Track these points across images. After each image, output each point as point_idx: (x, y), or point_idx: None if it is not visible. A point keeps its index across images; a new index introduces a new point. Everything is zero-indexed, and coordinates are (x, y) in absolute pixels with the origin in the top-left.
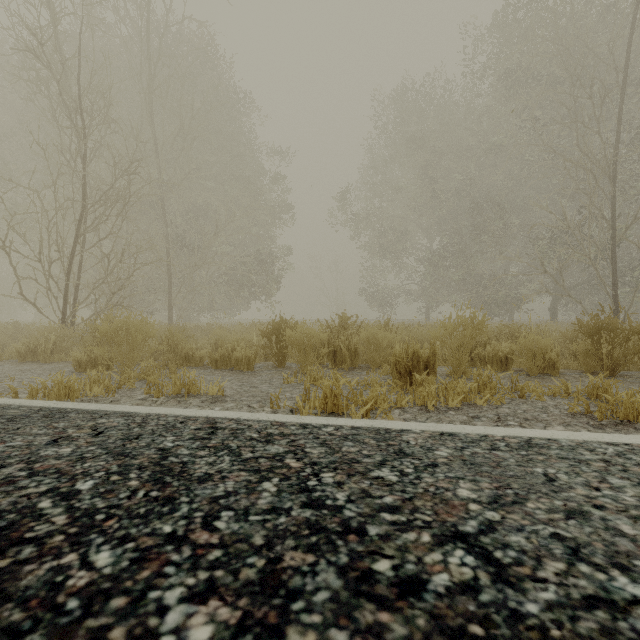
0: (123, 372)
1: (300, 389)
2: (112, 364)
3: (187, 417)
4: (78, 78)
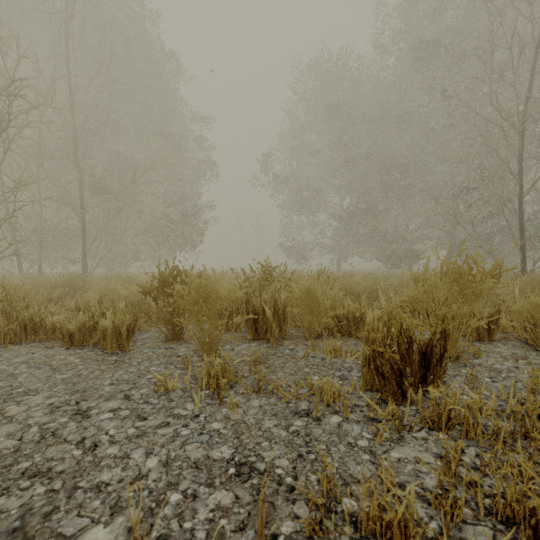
0: None
1: (179, 420)
2: None
3: None
4: None
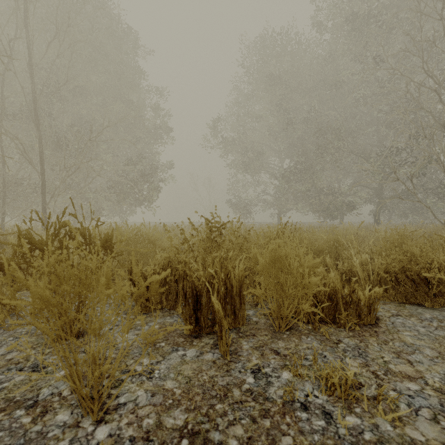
0: None
1: None
2: None
3: None
4: None
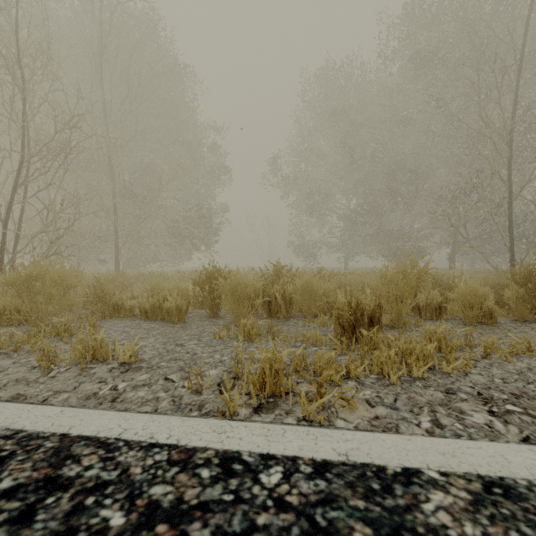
0: (37, 326)
1: (232, 347)
2: (30, 316)
3: (27, 438)
4: (17, 31)
